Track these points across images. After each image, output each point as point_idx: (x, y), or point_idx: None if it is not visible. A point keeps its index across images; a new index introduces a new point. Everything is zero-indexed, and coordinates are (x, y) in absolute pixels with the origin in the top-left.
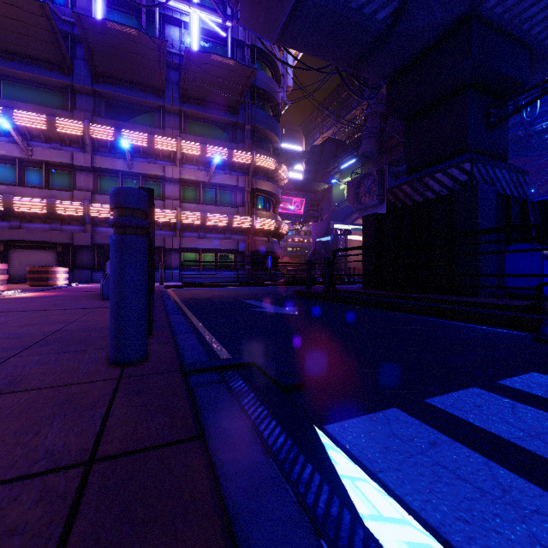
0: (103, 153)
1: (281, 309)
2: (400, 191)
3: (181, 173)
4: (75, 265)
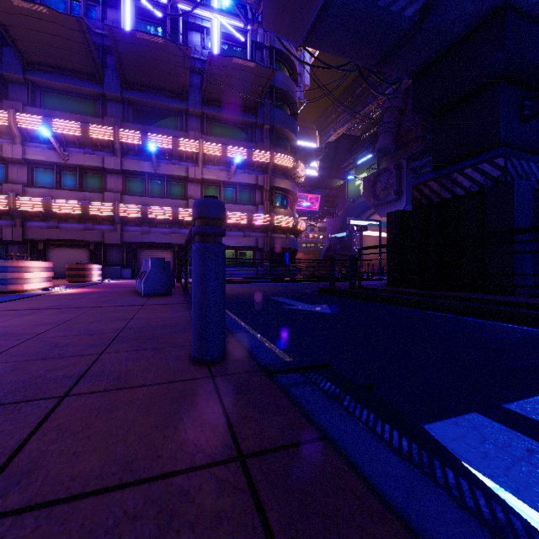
0: (131, 156)
1: (312, 307)
2: (426, 187)
3: (202, 173)
4: (106, 262)
